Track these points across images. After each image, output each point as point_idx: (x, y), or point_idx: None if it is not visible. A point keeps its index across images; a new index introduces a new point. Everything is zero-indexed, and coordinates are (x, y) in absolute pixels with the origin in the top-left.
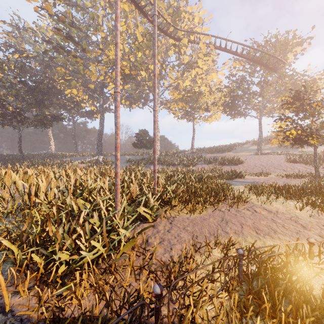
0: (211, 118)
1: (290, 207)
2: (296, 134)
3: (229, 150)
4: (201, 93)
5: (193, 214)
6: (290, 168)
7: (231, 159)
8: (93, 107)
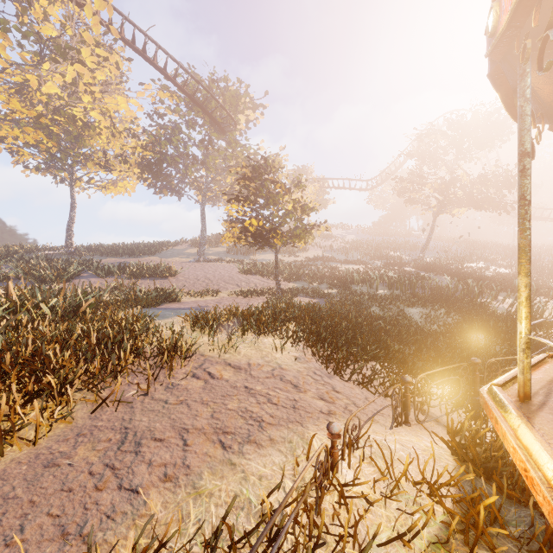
0: (115, 187)
1: (266, 348)
2: (257, 228)
3: (151, 253)
4: (92, 127)
5: (0, 456)
6: (246, 282)
7: (155, 268)
8: None
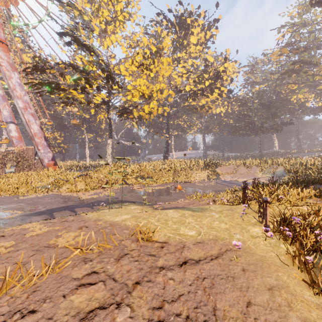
0: None
1: None
2: None
3: None
4: None
5: None
6: None
7: None
8: (320, 103)
